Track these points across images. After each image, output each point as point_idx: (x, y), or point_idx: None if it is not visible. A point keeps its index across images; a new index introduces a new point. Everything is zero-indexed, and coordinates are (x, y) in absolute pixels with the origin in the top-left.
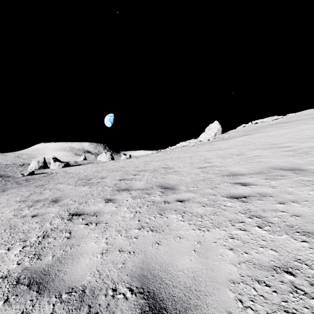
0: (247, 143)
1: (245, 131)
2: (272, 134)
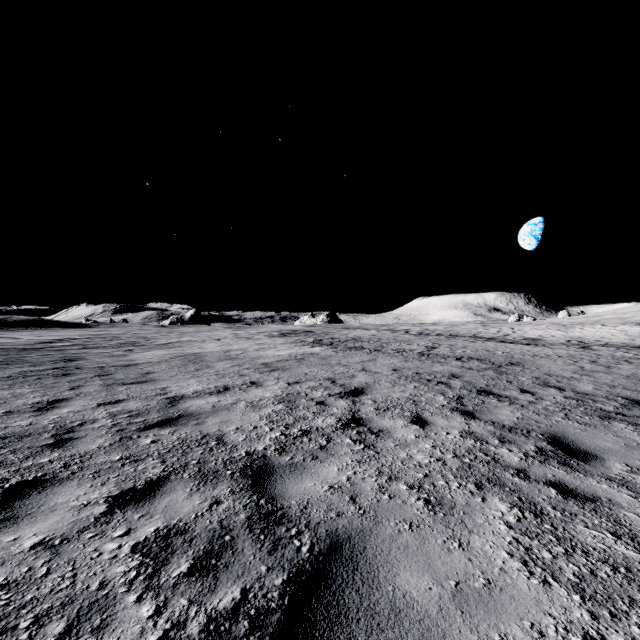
0: None
1: None
2: None
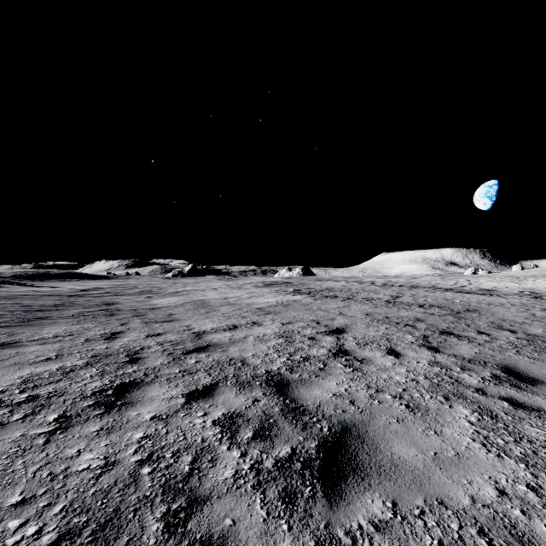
0: None
1: None
2: None
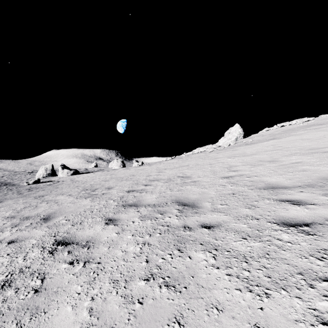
0: (277, 148)
1: (271, 135)
2: (307, 137)
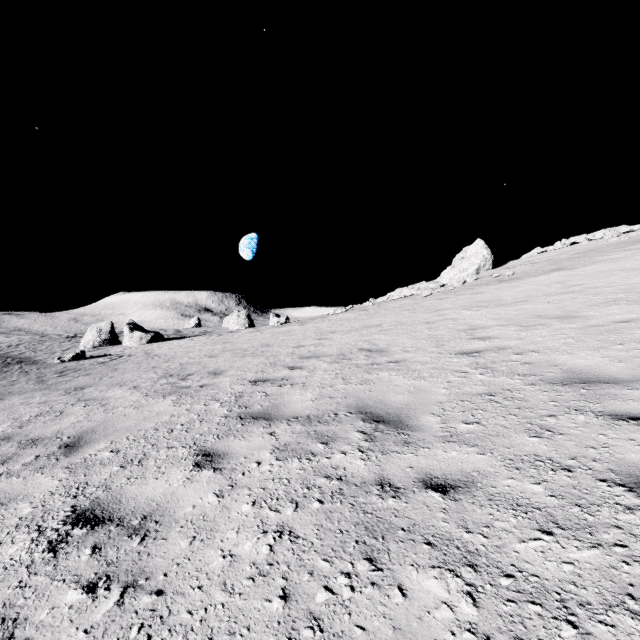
0: (572, 288)
1: (552, 262)
2: (636, 266)
